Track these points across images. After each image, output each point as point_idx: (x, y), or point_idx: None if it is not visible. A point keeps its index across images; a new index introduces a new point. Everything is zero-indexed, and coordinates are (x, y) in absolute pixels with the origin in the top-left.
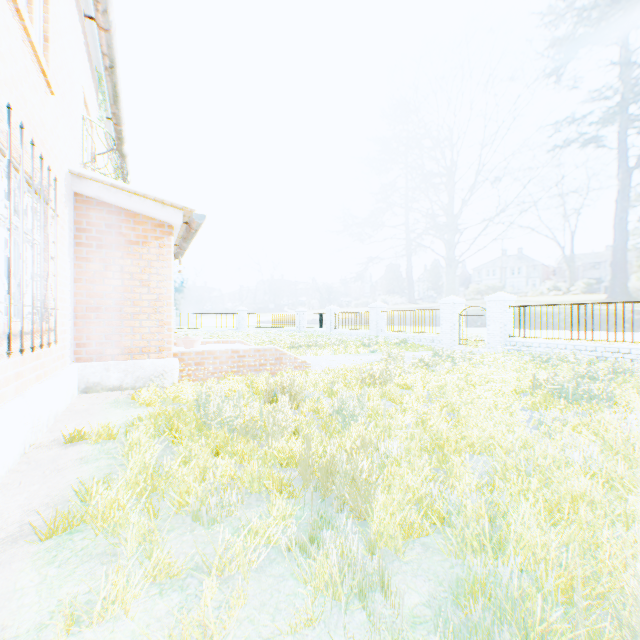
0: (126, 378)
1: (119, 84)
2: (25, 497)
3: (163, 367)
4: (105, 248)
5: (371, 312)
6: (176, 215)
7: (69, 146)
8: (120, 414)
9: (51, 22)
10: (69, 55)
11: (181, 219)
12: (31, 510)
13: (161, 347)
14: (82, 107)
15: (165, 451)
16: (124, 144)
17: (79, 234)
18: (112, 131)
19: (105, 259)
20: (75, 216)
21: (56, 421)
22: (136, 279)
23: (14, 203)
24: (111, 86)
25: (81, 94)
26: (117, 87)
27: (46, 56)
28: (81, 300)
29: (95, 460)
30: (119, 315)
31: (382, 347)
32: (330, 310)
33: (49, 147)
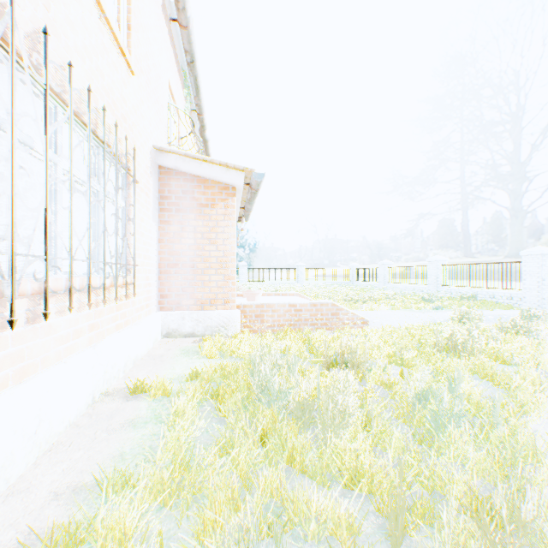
0: (197, 326)
1: (198, 77)
2: (62, 469)
3: (227, 318)
4: (181, 212)
5: (429, 266)
6: (238, 177)
7: (154, 126)
8: (184, 364)
9: (133, 12)
10: (154, 49)
11: (242, 180)
12: (55, 494)
13: (226, 299)
14: (168, 97)
15: (210, 423)
16: (205, 131)
17: (162, 201)
18: (197, 121)
19: (181, 221)
20: (159, 186)
21: (134, 366)
22: (205, 238)
23: (94, 169)
24: (193, 80)
25: (167, 86)
26: (197, 80)
27: (129, 42)
28: (163, 257)
29: (143, 423)
30: (192, 270)
31: (445, 303)
32: (383, 264)
33: (131, 123)
